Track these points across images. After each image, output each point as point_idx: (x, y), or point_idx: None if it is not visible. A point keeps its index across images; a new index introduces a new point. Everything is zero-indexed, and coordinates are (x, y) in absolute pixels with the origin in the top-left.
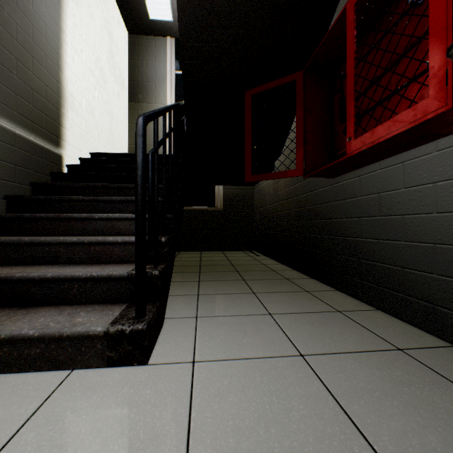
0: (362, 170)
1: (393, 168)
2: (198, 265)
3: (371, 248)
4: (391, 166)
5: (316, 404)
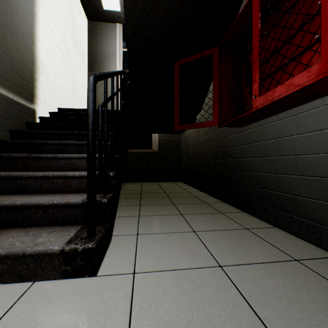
0: (263, 121)
1: (288, 119)
2: (139, 192)
3: (270, 180)
4: (286, 118)
5: (234, 310)
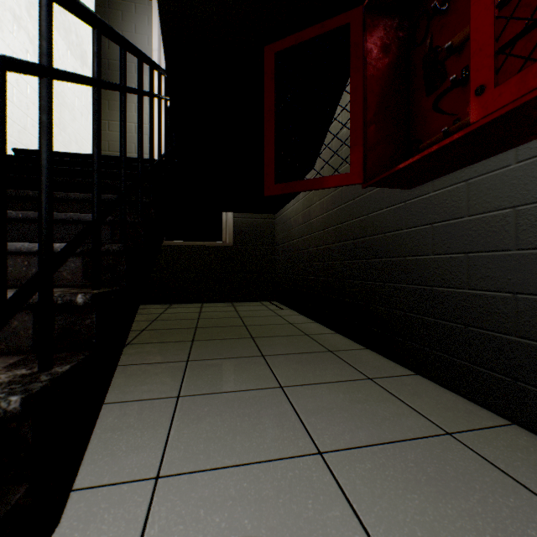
0: (474, 169)
1: None
2: (193, 326)
3: (495, 309)
4: None
5: None
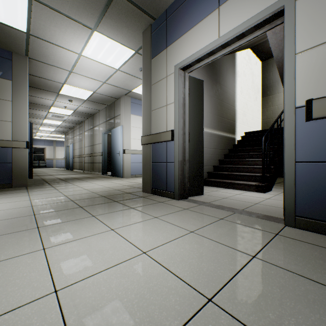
0: None
1: None
2: None
3: None
4: None
5: None
